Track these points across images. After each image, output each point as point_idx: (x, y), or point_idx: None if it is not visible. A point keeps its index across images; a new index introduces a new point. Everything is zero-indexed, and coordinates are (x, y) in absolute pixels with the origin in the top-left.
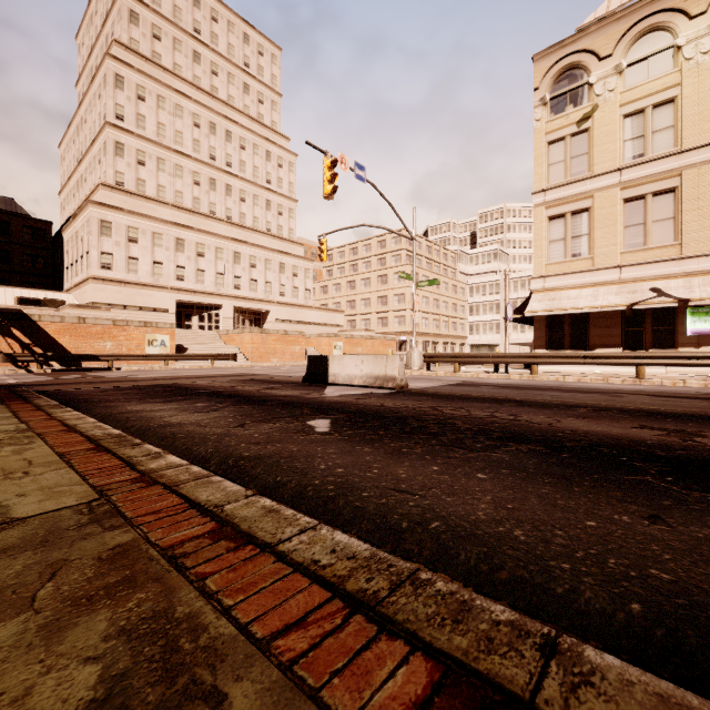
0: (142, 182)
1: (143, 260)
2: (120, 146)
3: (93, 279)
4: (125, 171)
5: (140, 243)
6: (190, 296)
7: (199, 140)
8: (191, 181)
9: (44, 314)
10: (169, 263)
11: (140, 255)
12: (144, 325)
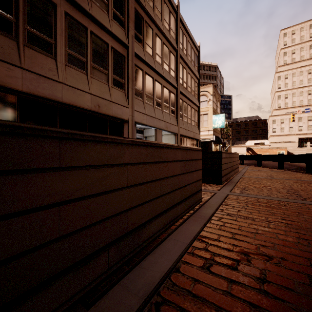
0: (286, 103)
1: (285, 127)
2: (279, 96)
3: (270, 136)
4: (281, 102)
5: (284, 123)
6: (304, 136)
7: (310, 78)
8: (306, 94)
9: (254, 148)
10: (295, 126)
11: (284, 126)
12: (277, 148)
